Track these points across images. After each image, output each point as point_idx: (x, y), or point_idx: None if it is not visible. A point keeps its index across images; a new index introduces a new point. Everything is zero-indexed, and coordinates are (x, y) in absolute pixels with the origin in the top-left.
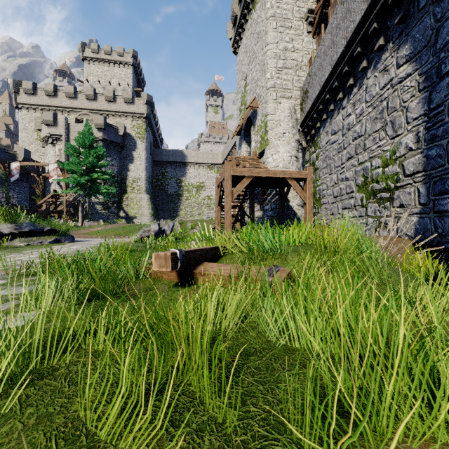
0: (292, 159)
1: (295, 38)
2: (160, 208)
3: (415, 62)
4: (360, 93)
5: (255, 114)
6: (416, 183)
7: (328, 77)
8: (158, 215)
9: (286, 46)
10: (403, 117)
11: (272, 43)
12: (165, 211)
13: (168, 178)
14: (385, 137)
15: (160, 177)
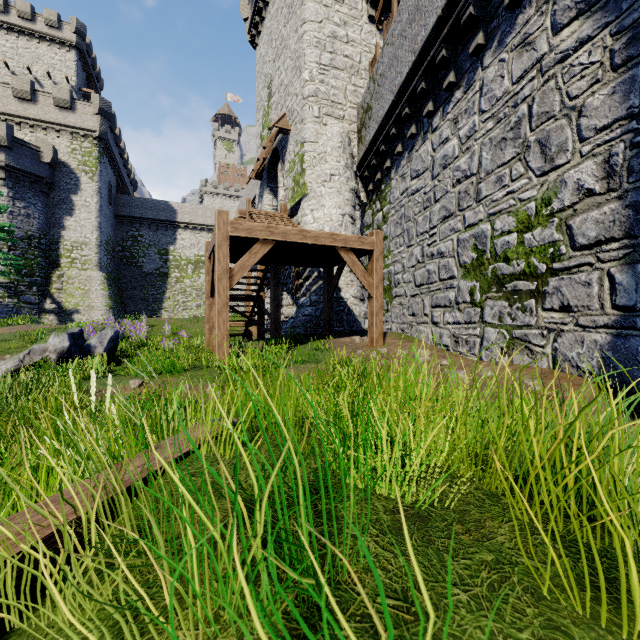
0: (345, 220)
1: (349, 22)
2: (128, 295)
3: (603, 11)
4: (468, 98)
5: (285, 143)
6: (605, 263)
7: (409, 74)
8: (126, 306)
9: (335, 32)
10: (571, 129)
11: (313, 20)
12: (138, 301)
13: (144, 246)
14: (525, 174)
15: (129, 244)
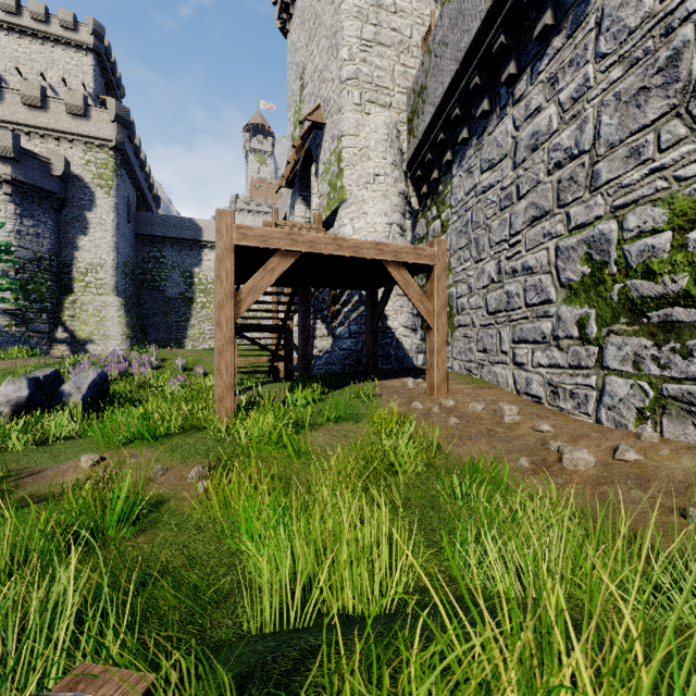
0: (392, 230)
1: None
2: (149, 322)
3: None
4: (575, 43)
5: (319, 140)
6: None
7: (481, 28)
8: (146, 335)
9: None
10: None
11: None
12: (159, 329)
13: (167, 268)
14: (689, 136)
15: (150, 266)
